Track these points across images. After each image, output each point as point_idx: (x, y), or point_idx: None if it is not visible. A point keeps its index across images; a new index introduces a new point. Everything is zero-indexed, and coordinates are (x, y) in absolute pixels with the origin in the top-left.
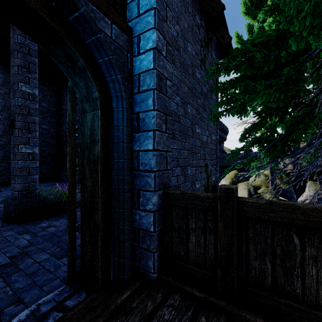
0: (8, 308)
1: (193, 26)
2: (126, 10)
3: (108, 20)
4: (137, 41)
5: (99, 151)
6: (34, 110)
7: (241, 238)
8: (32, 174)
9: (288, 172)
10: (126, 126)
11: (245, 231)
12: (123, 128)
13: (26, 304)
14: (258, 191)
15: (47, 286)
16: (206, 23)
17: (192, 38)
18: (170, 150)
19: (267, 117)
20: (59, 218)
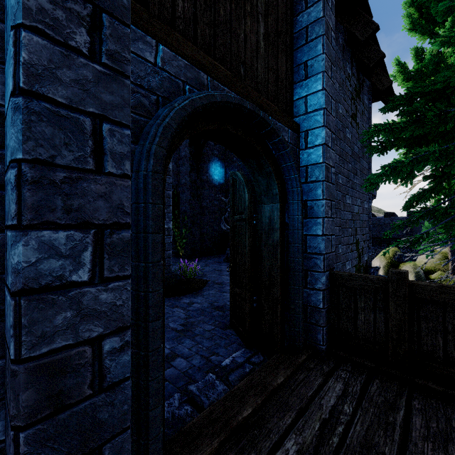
0: (211, 357)
1: (344, 81)
2: (293, 107)
3: (286, 128)
4: (305, 135)
5: (279, 237)
6: (169, 184)
7: (413, 316)
8: (167, 250)
9: None
10: (301, 215)
11: (417, 310)
12: (298, 217)
13: (223, 356)
14: (431, 276)
15: (230, 347)
16: (357, 67)
17: (343, 95)
18: (333, 233)
19: (444, 181)
20: (195, 296)
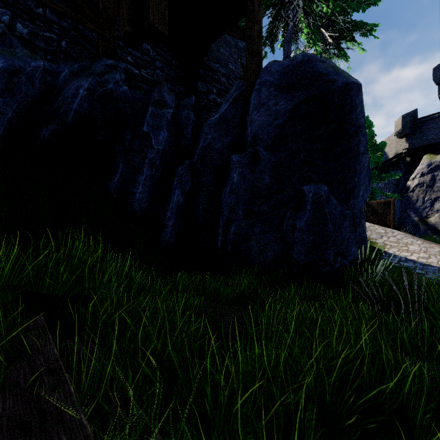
0: None
1: None
2: None
3: None
4: None
5: None
6: None
7: None
8: None
9: (403, 153)
10: None
11: None
12: None
13: None
14: None
15: None
16: None
17: None
18: None
19: None
20: None
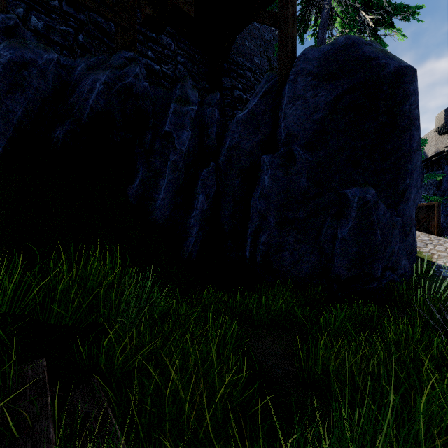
0: None
1: None
2: None
3: None
4: None
5: None
6: None
7: None
8: None
9: (445, 151)
10: None
11: None
12: None
13: None
14: None
15: None
16: None
17: None
18: None
19: None
20: None
